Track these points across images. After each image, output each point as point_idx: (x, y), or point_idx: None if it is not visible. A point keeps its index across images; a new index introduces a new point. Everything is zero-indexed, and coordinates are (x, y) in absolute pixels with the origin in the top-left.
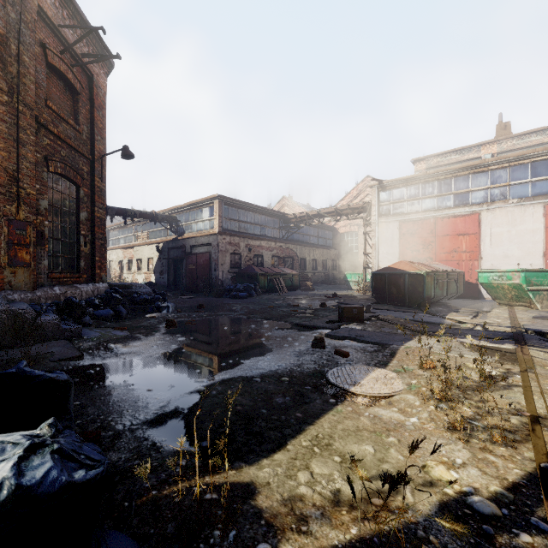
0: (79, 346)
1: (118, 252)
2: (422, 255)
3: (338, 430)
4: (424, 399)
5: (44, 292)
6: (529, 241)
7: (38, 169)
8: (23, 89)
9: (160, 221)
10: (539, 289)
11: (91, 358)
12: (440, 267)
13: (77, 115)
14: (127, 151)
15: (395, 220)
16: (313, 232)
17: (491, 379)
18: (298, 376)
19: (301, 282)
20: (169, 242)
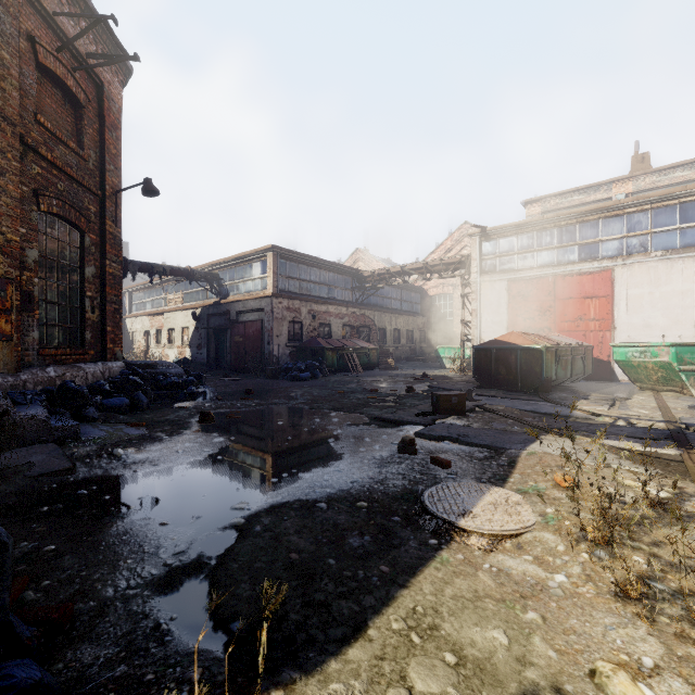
0: (71, 452)
1: (144, 319)
2: (537, 324)
3: (447, 598)
4: (571, 542)
5: (33, 375)
6: (677, 305)
7: (25, 207)
8: (1, 97)
9: (197, 279)
10: (694, 370)
11: (87, 470)
12: (562, 340)
13: (81, 136)
14: (149, 185)
15: (502, 279)
16: (396, 294)
17: (690, 523)
18: (381, 499)
19: (381, 359)
20: (209, 307)
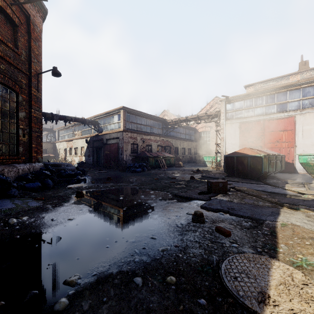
0: None
1: (64, 143)
2: (255, 144)
3: None
4: None
5: None
6: None
7: None
8: None
9: (88, 124)
10: None
11: None
12: (269, 152)
13: (16, 41)
14: (55, 70)
15: (236, 122)
16: (183, 131)
17: None
18: (185, 271)
19: (176, 162)
20: (93, 137)
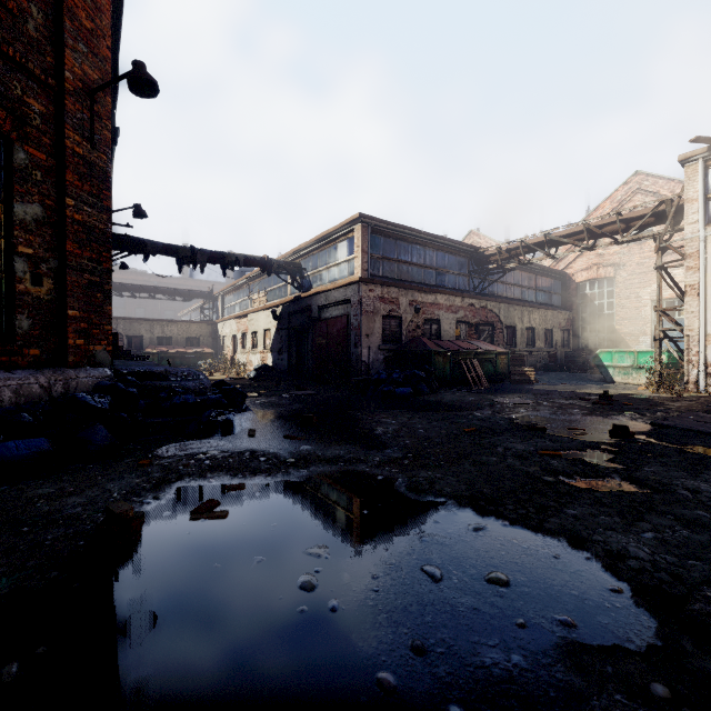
0: None
1: (231, 323)
2: None
3: None
4: None
5: None
6: None
7: None
8: None
9: (277, 271)
10: None
11: None
12: None
13: None
14: (137, 70)
15: None
16: (528, 281)
17: None
18: None
19: (513, 368)
20: (289, 304)
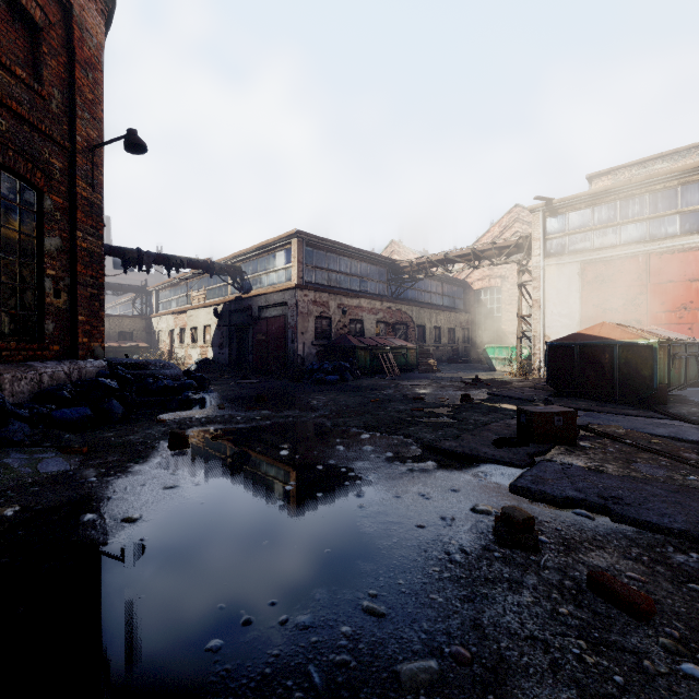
0: None
1: (168, 318)
2: (622, 316)
3: None
4: None
5: None
6: None
7: None
8: None
9: (218, 273)
10: None
11: None
12: (665, 334)
13: (38, 67)
14: (132, 137)
15: (573, 261)
16: (436, 288)
17: None
18: None
19: (420, 360)
20: (230, 303)
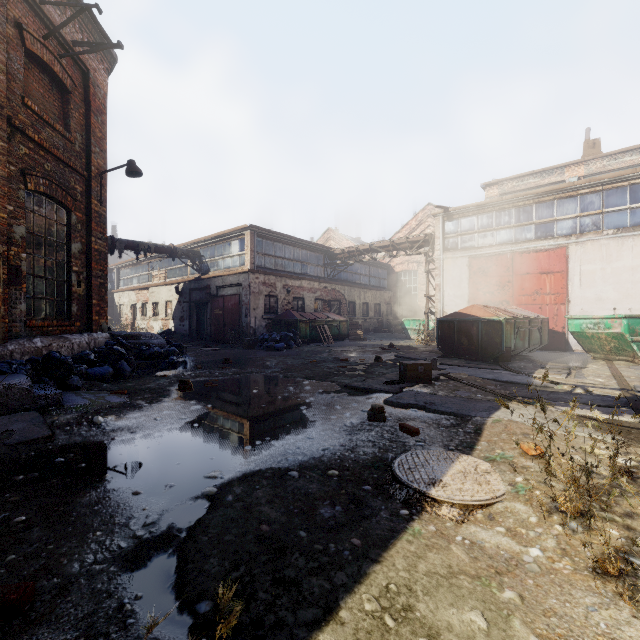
0: (52, 420)
1: (130, 294)
2: (497, 298)
3: (420, 574)
4: (543, 513)
5: (20, 345)
6: (628, 280)
7: (12, 185)
8: None
9: (180, 256)
10: None
11: (66, 438)
12: (520, 312)
13: (67, 119)
14: (133, 166)
15: (463, 255)
16: (364, 270)
17: None
18: (351, 467)
19: (350, 331)
20: (190, 282)
